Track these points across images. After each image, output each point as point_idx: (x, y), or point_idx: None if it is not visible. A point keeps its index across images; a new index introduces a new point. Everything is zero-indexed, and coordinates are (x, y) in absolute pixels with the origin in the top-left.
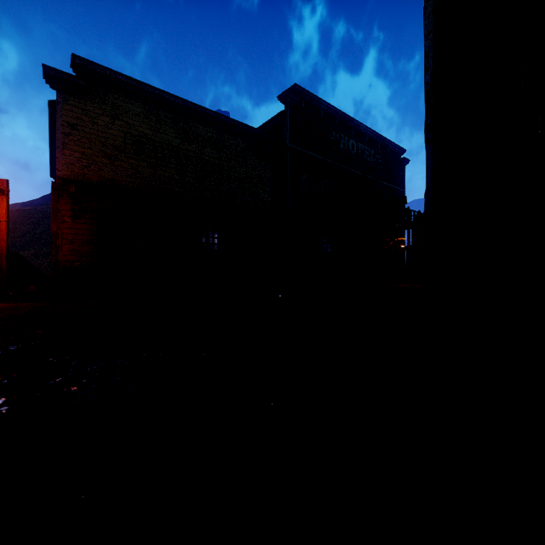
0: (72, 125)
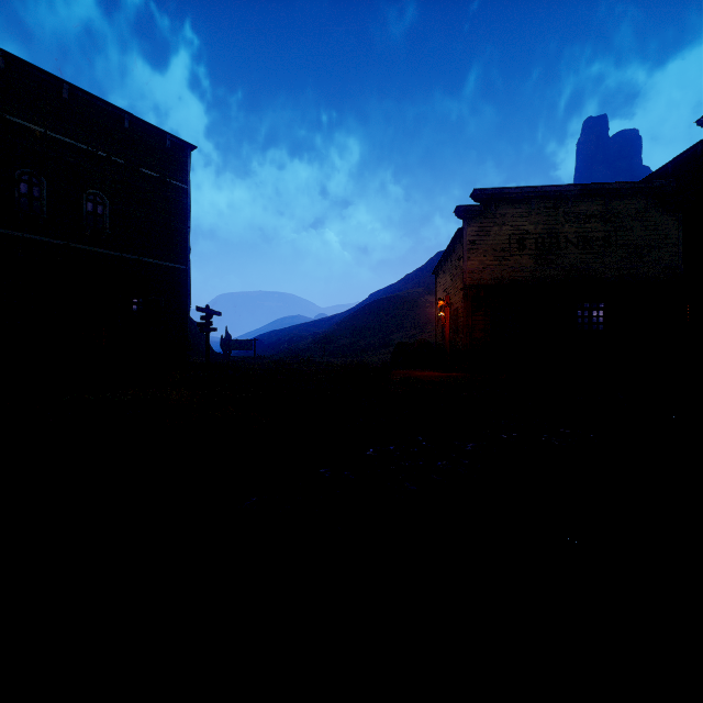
0: (472, 242)
